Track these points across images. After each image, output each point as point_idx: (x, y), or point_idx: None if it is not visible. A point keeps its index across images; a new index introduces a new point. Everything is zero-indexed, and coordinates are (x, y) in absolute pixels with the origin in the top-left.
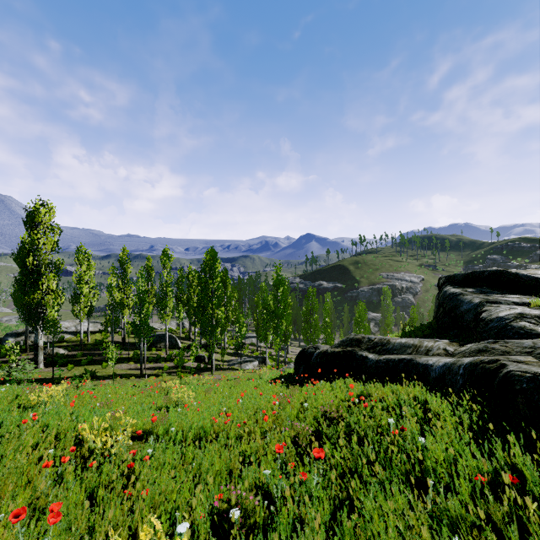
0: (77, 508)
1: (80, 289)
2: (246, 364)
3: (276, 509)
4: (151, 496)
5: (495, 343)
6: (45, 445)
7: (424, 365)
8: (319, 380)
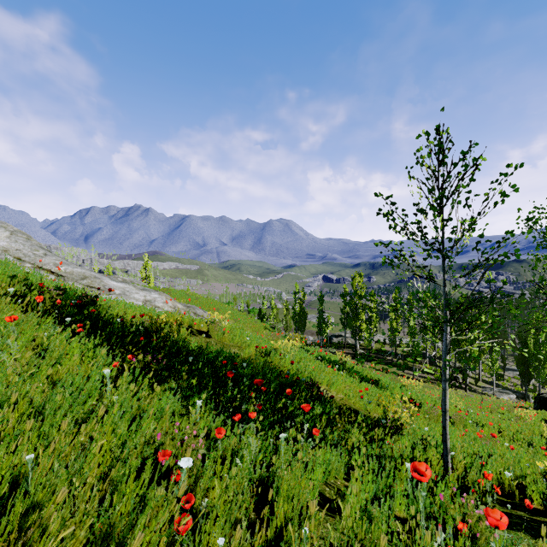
0: None
1: (371, 317)
2: (501, 394)
3: None
4: None
5: None
6: None
7: None
8: None
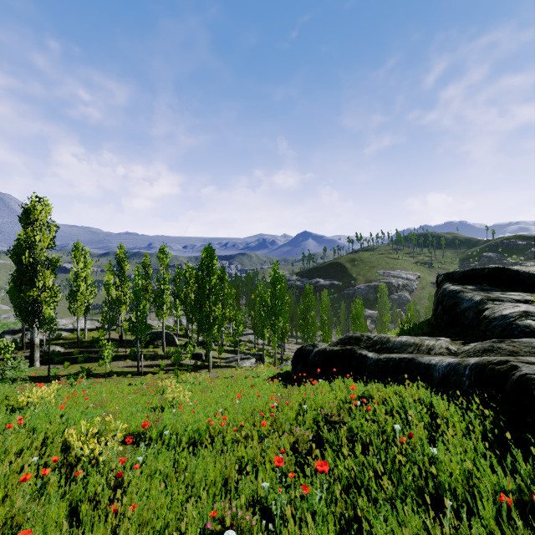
0: (54, 529)
1: (77, 287)
2: (244, 361)
3: (275, 526)
4: (139, 512)
5: (501, 343)
6: (29, 452)
7: (427, 365)
8: (317, 378)
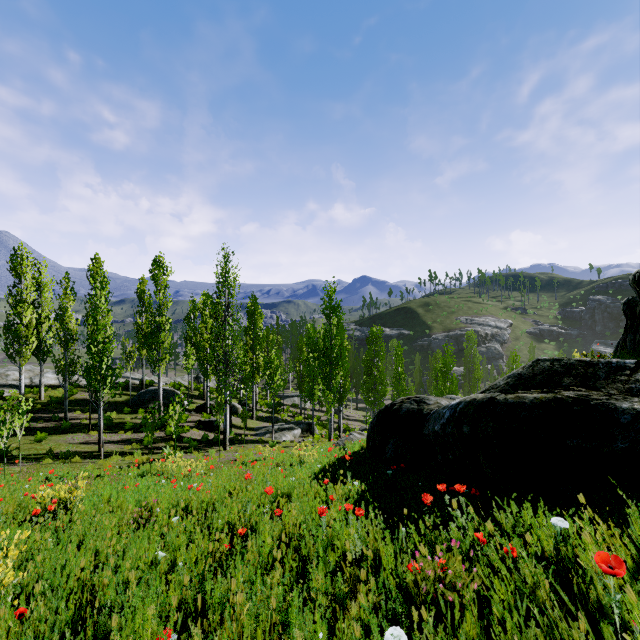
0: None
1: (18, 316)
2: (283, 433)
3: None
4: None
5: None
6: None
7: None
8: (451, 481)
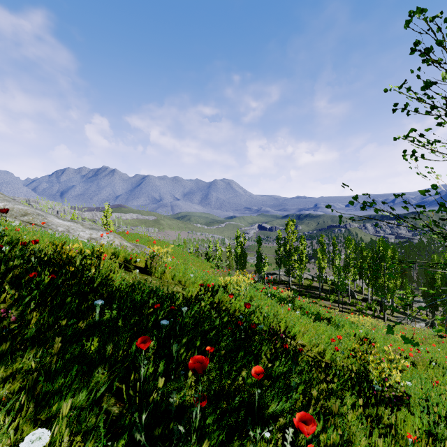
0: None
1: (302, 257)
2: (413, 322)
3: None
4: None
5: None
6: None
7: None
8: None
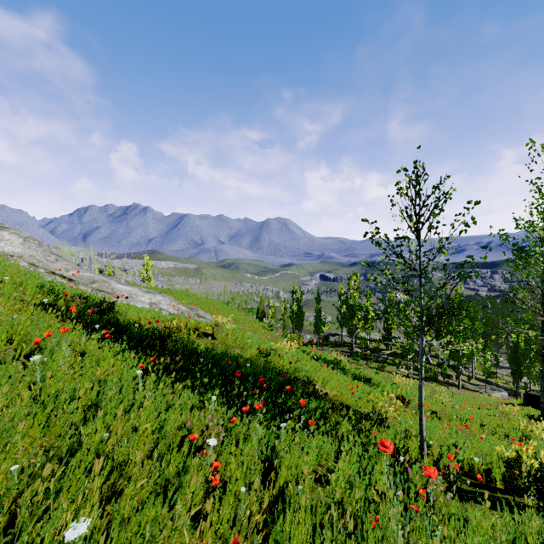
0: None
1: (367, 316)
2: (493, 391)
3: None
4: None
5: None
6: None
7: None
8: None
